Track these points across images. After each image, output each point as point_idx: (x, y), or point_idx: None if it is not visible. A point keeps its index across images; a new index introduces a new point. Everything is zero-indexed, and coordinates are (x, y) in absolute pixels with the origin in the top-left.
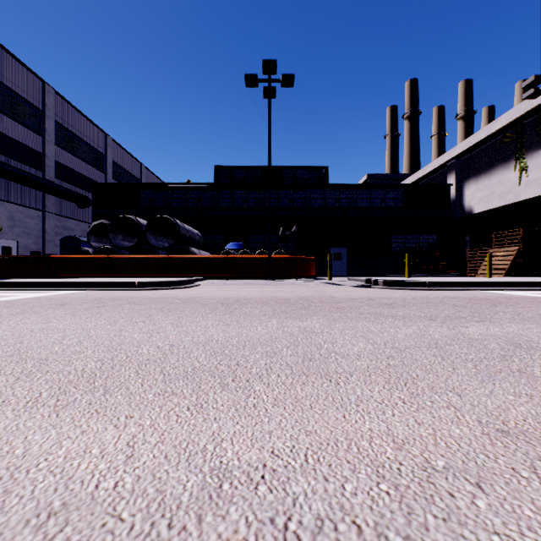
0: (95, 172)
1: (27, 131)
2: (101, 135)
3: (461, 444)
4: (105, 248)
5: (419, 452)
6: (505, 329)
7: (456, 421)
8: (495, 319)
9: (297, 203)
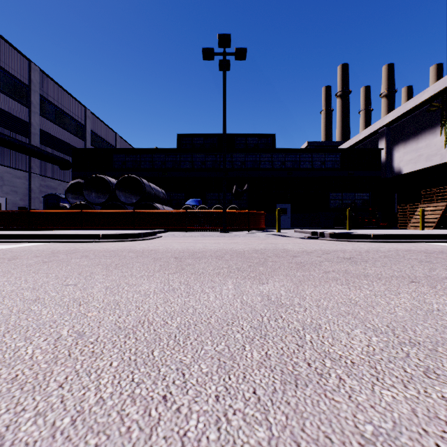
0: (75, 139)
1: (15, 103)
2: (81, 108)
3: None
4: (80, 203)
5: None
6: None
7: None
8: None
9: (248, 165)
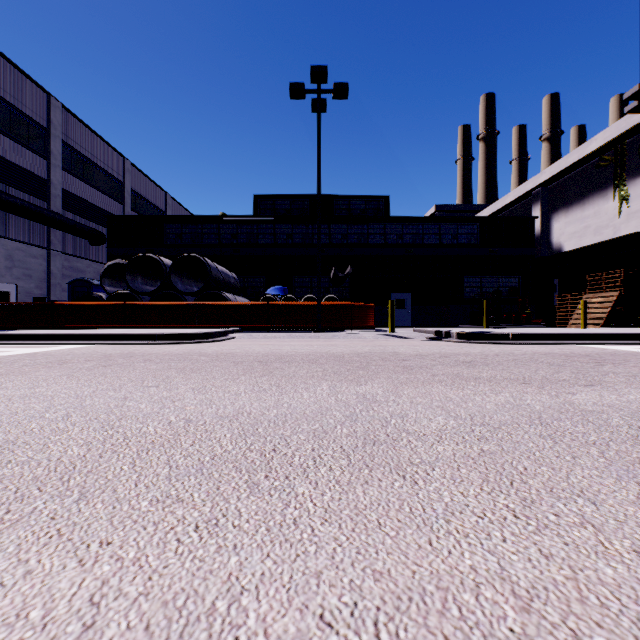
0: (110, 202)
1: (29, 153)
2: (118, 159)
3: (623, 599)
4: (121, 293)
5: (560, 617)
6: (623, 396)
7: (603, 551)
8: (607, 382)
9: (351, 239)
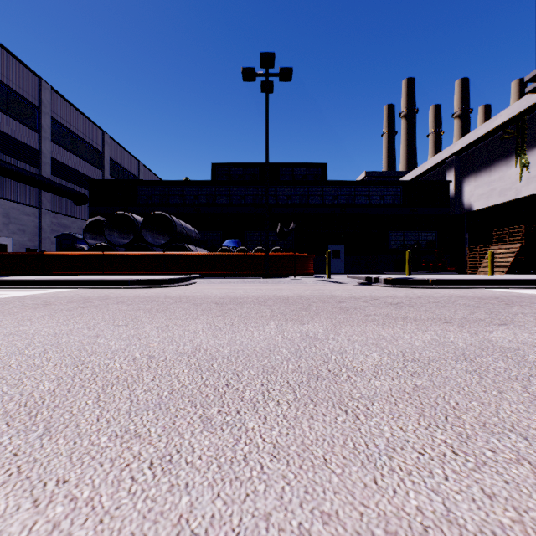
0: (92, 169)
1: (22, 127)
2: (98, 132)
3: None
4: (100, 245)
5: None
6: (535, 334)
7: None
8: (518, 321)
9: (295, 200)
